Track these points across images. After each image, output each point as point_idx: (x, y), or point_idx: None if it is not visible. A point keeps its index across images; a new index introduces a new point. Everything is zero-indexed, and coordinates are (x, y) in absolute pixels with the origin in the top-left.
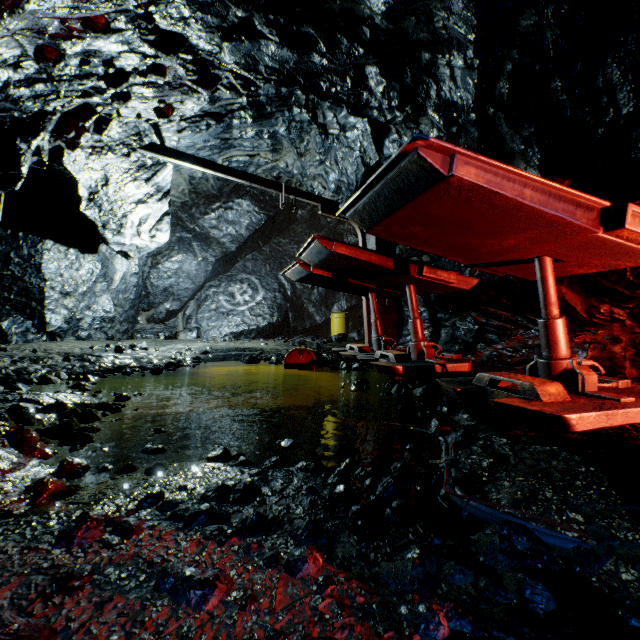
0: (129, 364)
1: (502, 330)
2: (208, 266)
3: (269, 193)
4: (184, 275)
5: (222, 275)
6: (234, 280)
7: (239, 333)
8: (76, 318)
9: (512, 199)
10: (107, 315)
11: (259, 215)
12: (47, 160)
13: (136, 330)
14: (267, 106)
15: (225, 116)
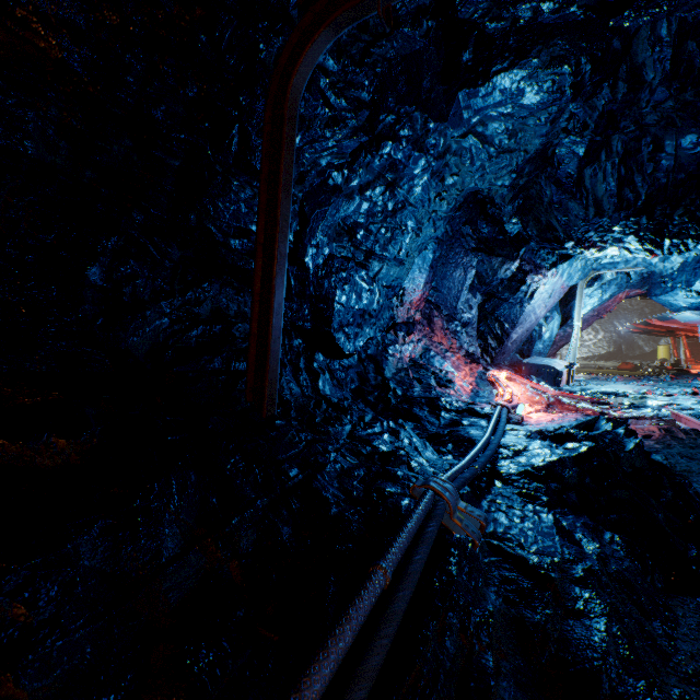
0: None
1: None
2: None
3: None
4: None
5: None
6: None
7: (586, 357)
8: None
9: (670, 326)
10: None
11: None
12: None
13: None
14: None
15: None
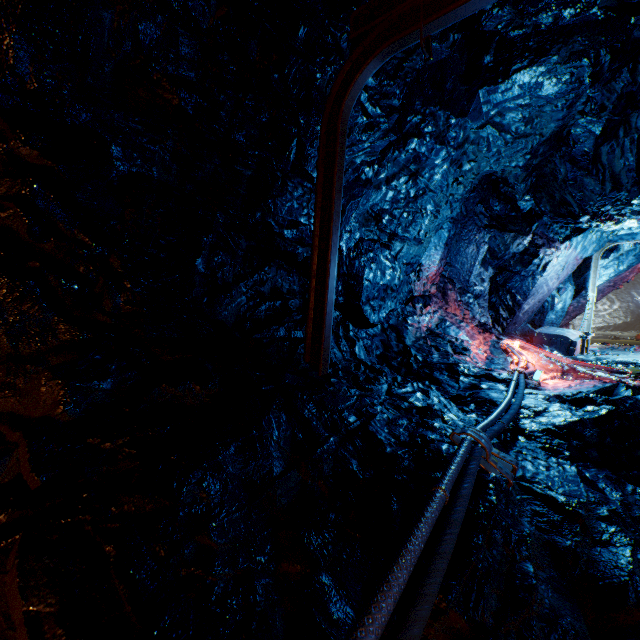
0: None
1: None
2: None
3: None
4: None
5: None
6: None
7: (600, 327)
8: None
9: None
10: None
11: None
12: None
13: None
14: None
15: None
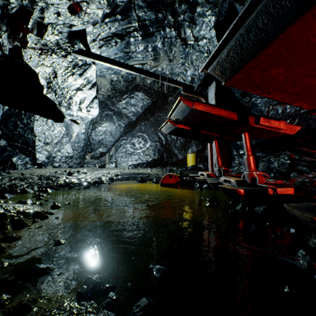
0: (73, 182)
1: (313, 164)
2: (121, 129)
3: (153, 88)
4: (108, 134)
5: (128, 133)
6: (134, 136)
7: (137, 164)
8: (52, 156)
9: None
10: (69, 155)
11: (147, 100)
12: (8, 53)
13: (84, 162)
14: (150, 27)
15: (125, 36)
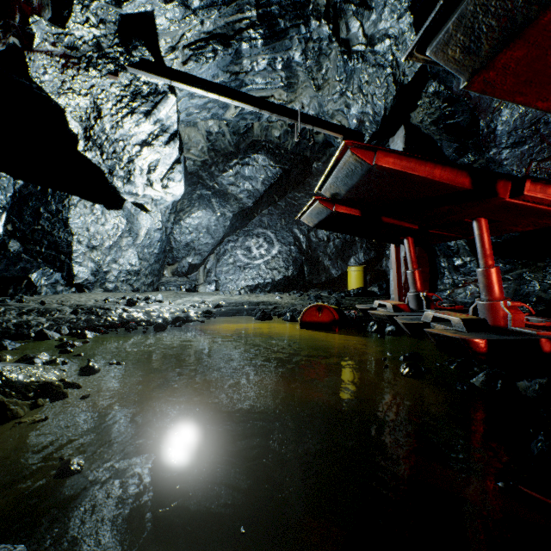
0: (136, 318)
1: None
2: (226, 221)
3: (284, 146)
4: (204, 230)
5: (239, 230)
6: (250, 235)
7: (255, 286)
8: (103, 271)
9: None
10: (132, 268)
11: (274, 169)
12: None
13: (161, 283)
14: (280, 19)
15: (232, 38)
